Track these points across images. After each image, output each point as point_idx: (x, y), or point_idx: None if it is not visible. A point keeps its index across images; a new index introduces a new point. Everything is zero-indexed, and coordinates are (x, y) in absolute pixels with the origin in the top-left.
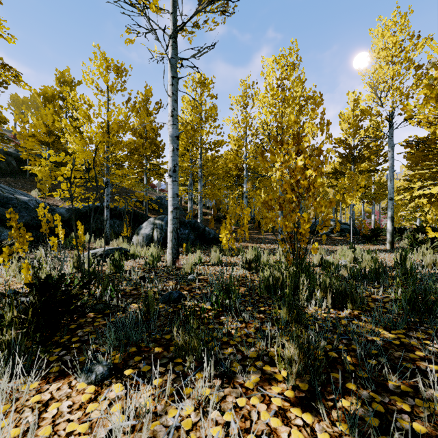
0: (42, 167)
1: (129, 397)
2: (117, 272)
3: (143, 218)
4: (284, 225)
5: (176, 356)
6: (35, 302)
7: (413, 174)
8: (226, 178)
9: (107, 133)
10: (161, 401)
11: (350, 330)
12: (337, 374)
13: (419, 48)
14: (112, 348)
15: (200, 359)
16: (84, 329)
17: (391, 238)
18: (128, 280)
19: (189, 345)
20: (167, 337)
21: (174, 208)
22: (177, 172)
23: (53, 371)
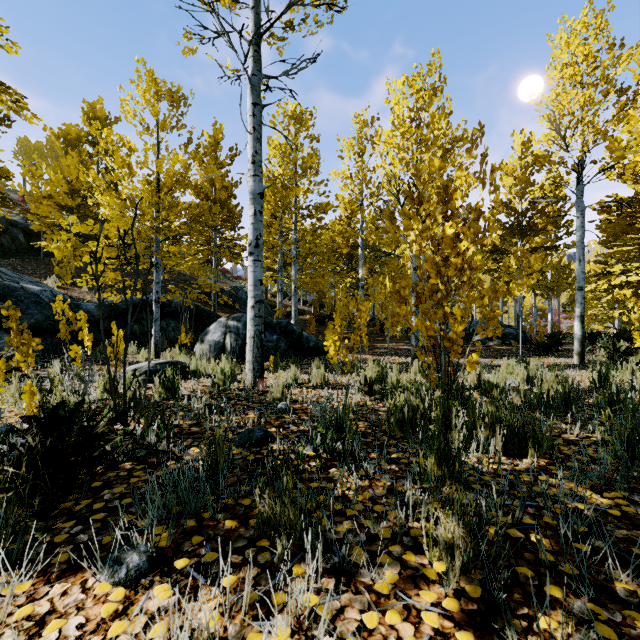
0: (62, 243)
1: (181, 610)
2: (170, 398)
3: (210, 318)
4: (424, 326)
5: (260, 535)
6: (36, 447)
7: (612, 252)
8: (333, 260)
9: (156, 192)
10: (235, 617)
11: (536, 492)
12: (526, 569)
13: (624, 62)
14: (157, 521)
15: (298, 541)
16: (114, 489)
17: (581, 347)
18: (186, 411)
19: (281, 519)
20: (245, 502)
21: (256, 301)
22: (261, 247)
23: (58, 561)
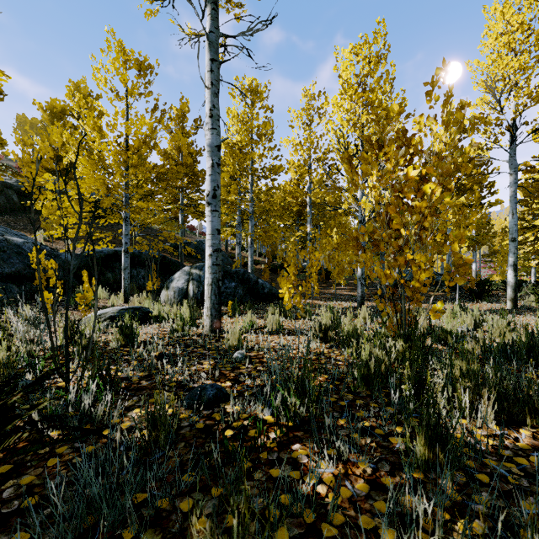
0: (49, 202)
1: None
2: (128, 345)
3: (176, 267)
4: (383, 274)
5: None
6: None
7: (538, 207)
8: (285, 216)
9: (125, 152)
10: None
11: None
12: None
13: None
14: None
15: None
16: (23, 477)
17: (514, 294)
18: (140, 360)
19: None
20: (184, 505)
21: (213, 250)
22: (218, 197)
23: None
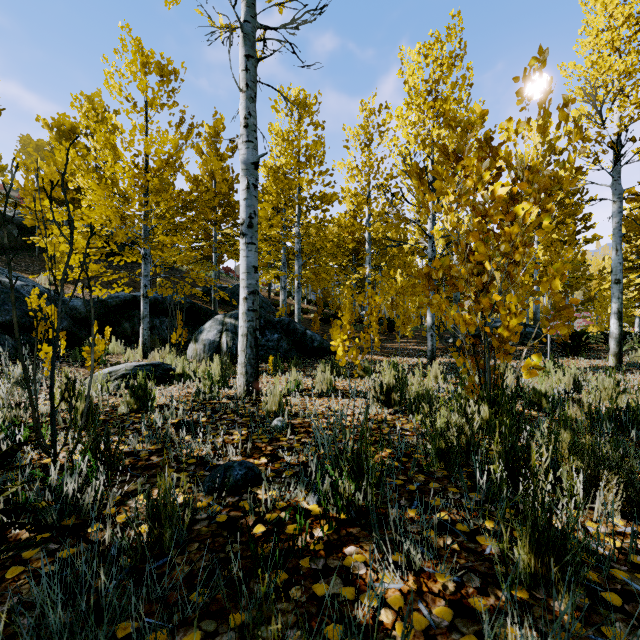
0: (55, 237)
1: None
2: (141, 410)
3: (208, 316)
4: (462, 320)
5: None
6: None
7: None
8: (339, 254)
9: (144, 175)
10: None
11: None
12: None
13: None
14: None
15: None
16: None
17: (618, 348)
18: (154, 429)
19: None
20: None
21: (249, 292)
22: (255, 227)
23: None
